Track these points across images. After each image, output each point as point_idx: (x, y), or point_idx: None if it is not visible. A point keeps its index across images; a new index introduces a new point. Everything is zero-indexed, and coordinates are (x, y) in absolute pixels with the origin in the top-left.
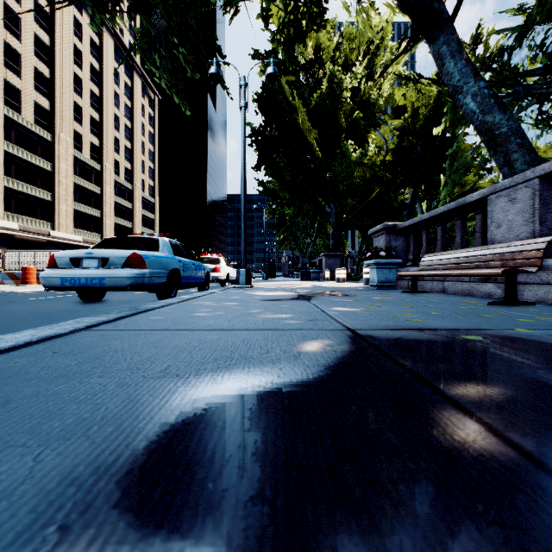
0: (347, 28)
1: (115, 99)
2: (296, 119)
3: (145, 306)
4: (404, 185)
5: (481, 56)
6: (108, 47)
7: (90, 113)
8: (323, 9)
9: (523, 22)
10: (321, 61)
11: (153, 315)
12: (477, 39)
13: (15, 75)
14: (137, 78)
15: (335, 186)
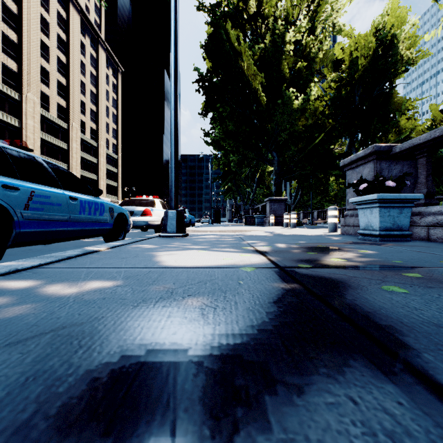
0: None
1: (81, 67)
2: (240, 67)
3: None
4: (342, 135)
5: None
6: (74, 21)
7: (58, 78)
8: None
9: None
10: (264, 16)
11: None
12: None
13: None
14: (102, 50)
15: (276, 137)
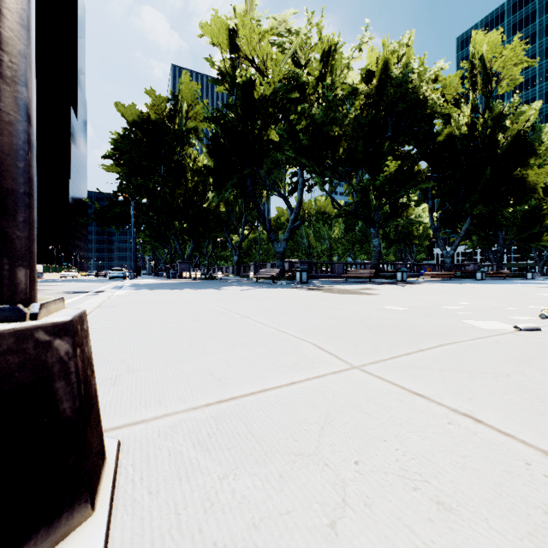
0: None
1: None
2: None
3: None
4: None
5: None
6: None
7: None
8: None
9: None
10: None
11: None
12: None
13: None
14: None
15: None
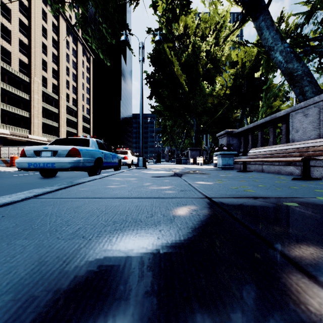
0: (203, 15)
1: (66, 57)
2: (173, 69)
3: (78, 181)
4: (237, 107)
5: (284, 29)
6: (62, 26)
7: (52, 65)
8: (189, 2)
9: (310, 9)
10: (188, 34)
11: (81, 187)
12: (281, 19)
13: (8, 43)
14: (80, 45)
15: (196, 108)
